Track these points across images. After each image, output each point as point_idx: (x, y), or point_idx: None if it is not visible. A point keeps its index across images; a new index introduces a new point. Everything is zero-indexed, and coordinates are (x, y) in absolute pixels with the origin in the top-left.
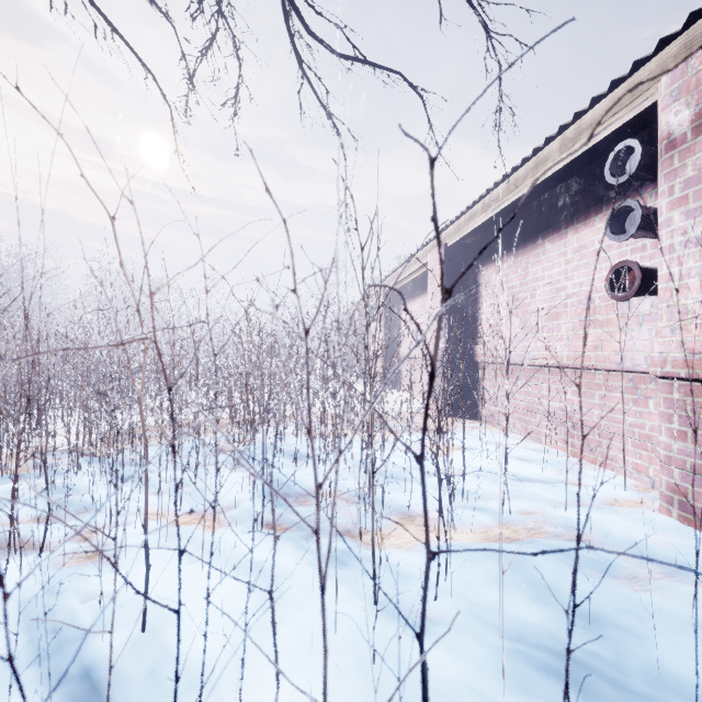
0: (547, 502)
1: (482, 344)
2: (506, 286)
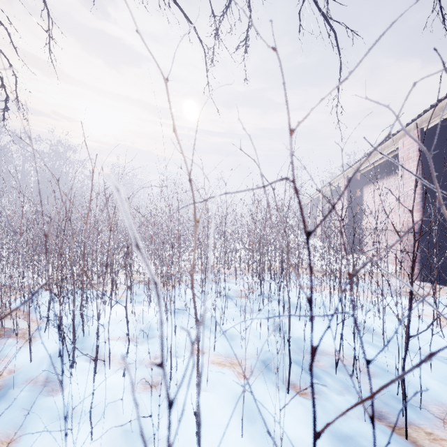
0: None
1: None
2: None
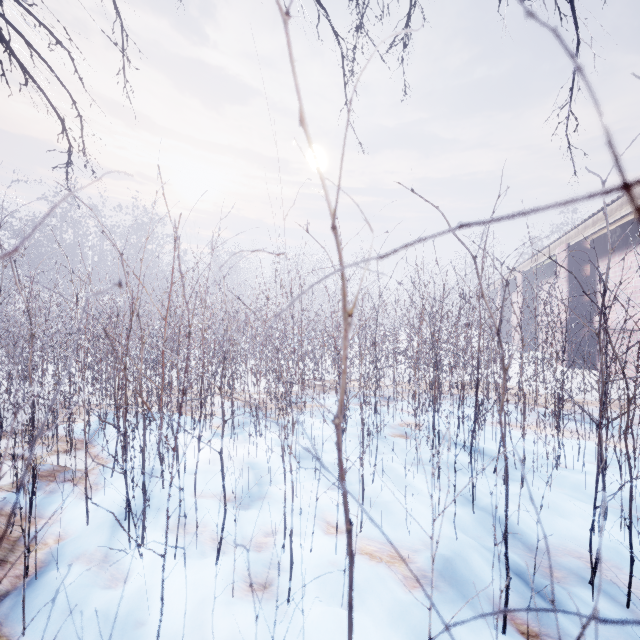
0: None
1: None
2: None
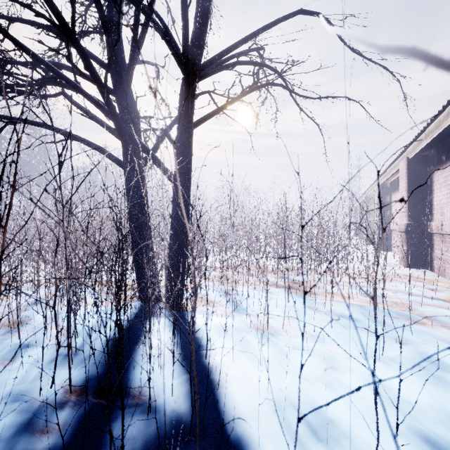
0: (417, 302)
1: (433, 221)
2: (446, 184)
